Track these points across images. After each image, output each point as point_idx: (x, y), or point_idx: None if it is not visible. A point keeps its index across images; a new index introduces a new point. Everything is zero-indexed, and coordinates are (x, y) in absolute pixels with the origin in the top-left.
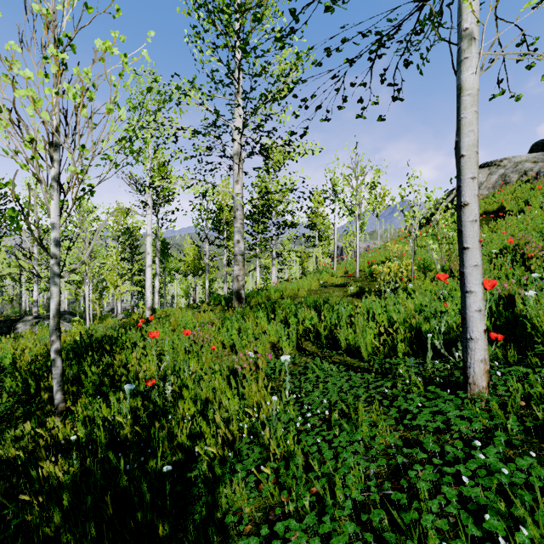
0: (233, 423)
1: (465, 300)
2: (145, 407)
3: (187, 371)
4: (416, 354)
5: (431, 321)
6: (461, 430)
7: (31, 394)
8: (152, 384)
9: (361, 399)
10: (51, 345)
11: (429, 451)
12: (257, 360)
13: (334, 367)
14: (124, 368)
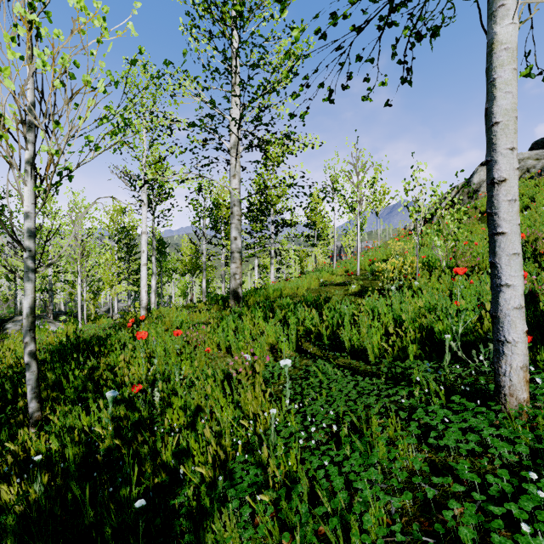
0: (226, 437)
1: (499, 295)
2: (126, 418)
3: (177, 375)
4: (429, 357)
5: (445, 321)
6: (503, 454)
7: (7, 401)
8: (138, 390)
9: (375, 411)
10: (24, 348)
11: (463, 480)
12: (253, 364)
13: (338, 371)
14: (110, 372)
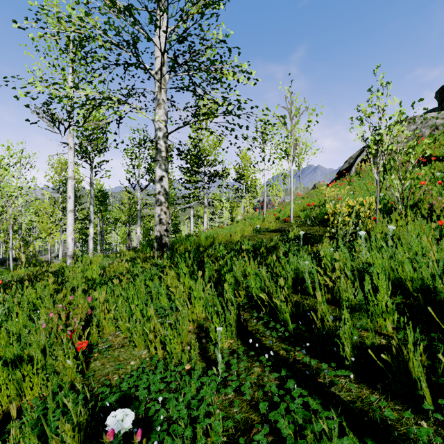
0: None
1: None
2: None
3: None
4: None
5: None
6: None
7: None
8: None
9: None
10: None
11: None
12: None
13: None
14: None
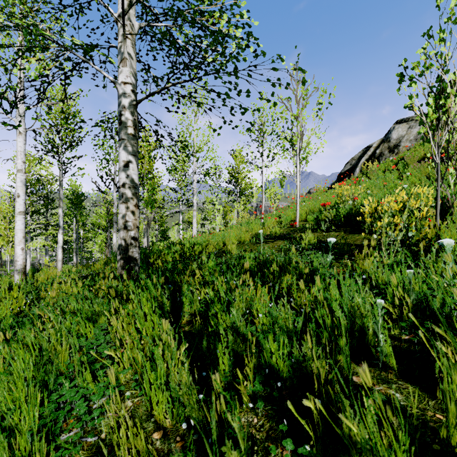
0: None
1: None
2: None
3: None
4: None
5: None
6: None
7: None
8: None
9: None
10: None
11: None
12: None
13: None
14: None
